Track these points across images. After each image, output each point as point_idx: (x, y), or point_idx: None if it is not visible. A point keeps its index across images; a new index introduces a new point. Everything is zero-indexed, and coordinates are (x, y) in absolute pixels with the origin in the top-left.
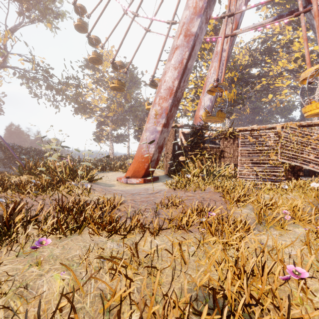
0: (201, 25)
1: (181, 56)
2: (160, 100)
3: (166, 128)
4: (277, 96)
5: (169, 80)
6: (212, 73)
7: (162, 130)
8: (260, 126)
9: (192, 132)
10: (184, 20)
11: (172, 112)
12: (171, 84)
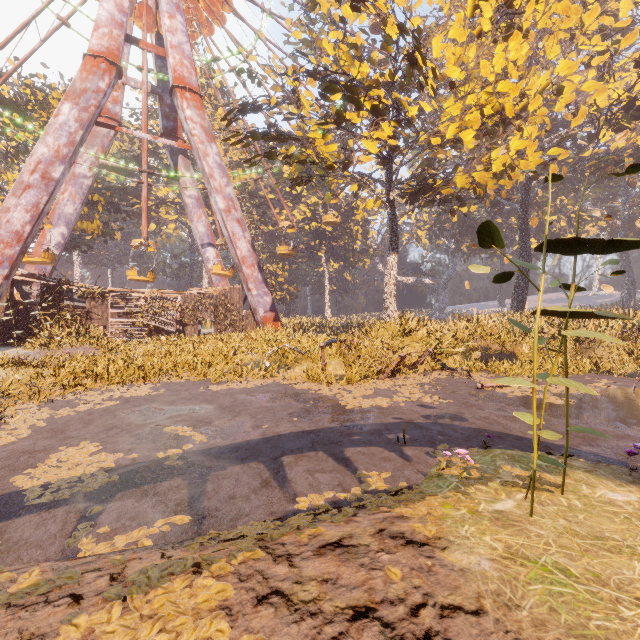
0: (64, 171)
1: (37, 198)
2: (1, 244)
3: (7, 281)
4: (164, 228)
5: (16, 223)
6: (66, 199)
7: (2, 283)
8: (131, 290)
9: (44, 286)
10: (40, 157)
11: (18, 261)
12: (20, 228)
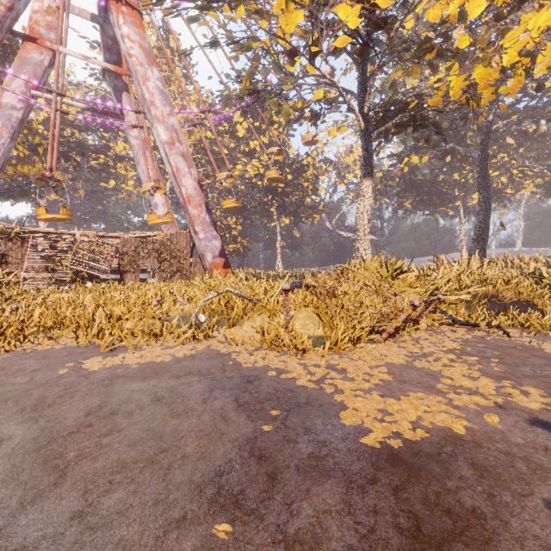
0: None
1: None
2: None
3: None
4: (124, 186)
5: None
6: None
7: None
8: (59, 231)
9: None
10: None
11: None
12: None
